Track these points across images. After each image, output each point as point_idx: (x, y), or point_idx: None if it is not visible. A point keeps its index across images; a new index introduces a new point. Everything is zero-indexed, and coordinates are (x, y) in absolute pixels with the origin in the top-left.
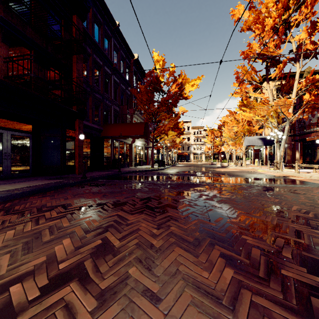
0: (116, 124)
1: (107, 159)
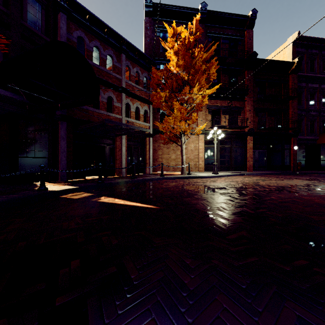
0: None
1: None
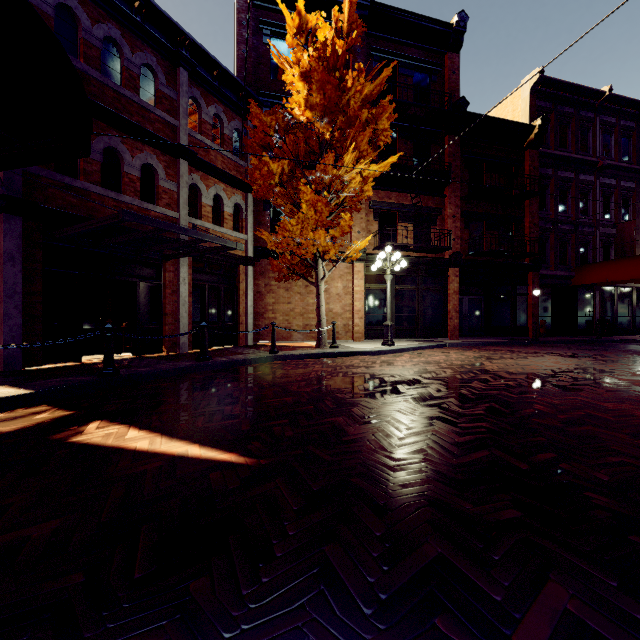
0: (599, 264)
1: (585, 320)
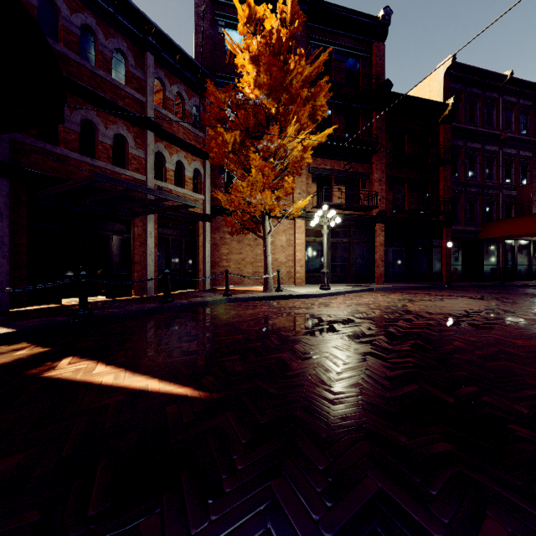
0: (502, 221)
1: (490, 268)
